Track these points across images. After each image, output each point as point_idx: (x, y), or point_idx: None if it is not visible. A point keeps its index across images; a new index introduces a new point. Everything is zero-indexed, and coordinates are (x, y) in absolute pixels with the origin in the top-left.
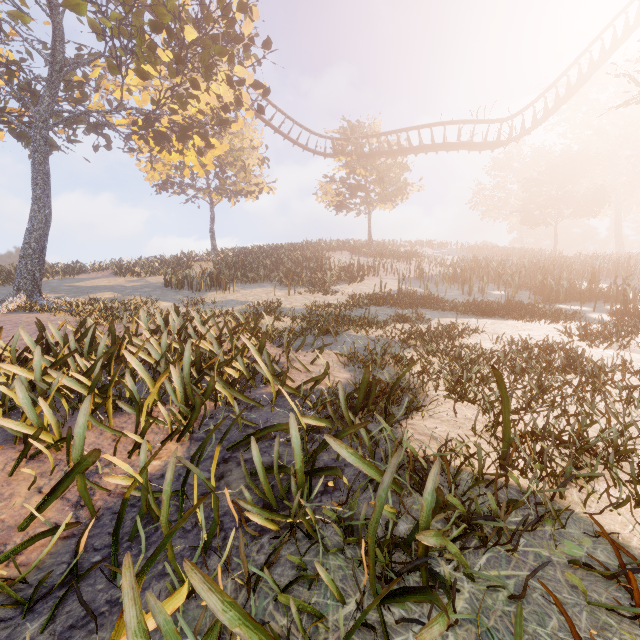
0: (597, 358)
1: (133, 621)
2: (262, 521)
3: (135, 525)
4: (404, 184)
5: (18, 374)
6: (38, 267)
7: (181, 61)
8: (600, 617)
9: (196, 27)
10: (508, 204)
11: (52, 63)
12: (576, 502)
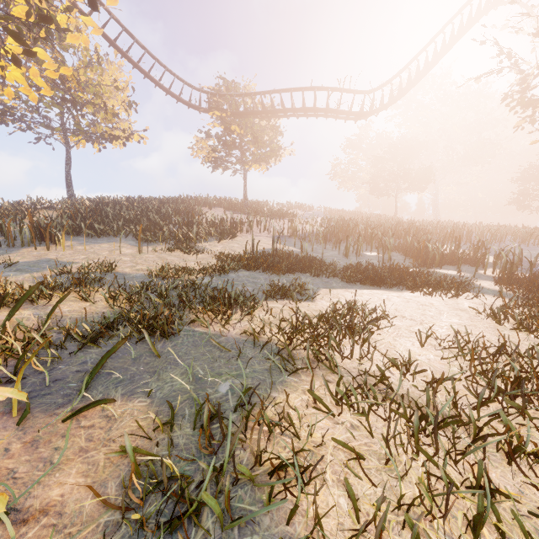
0: None
1: None
2: None
3: None
4: (277, 146)
5: None
6: None
7: None
8: None
9: None
10: (359, 177)
11: None
12: None
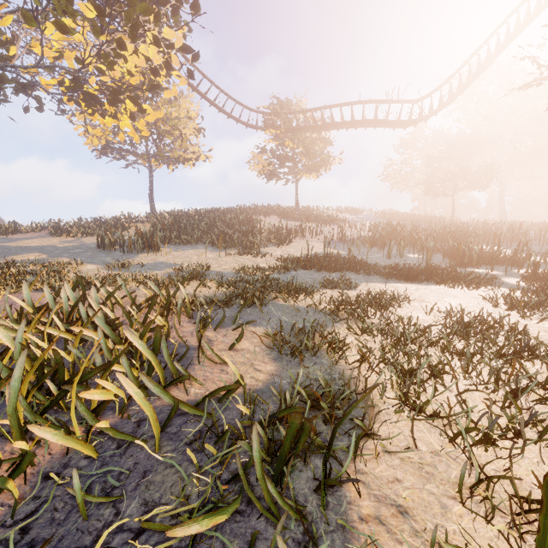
0: (536, 333)
1: None
2: None
3: None
4: (327, 156)
5: None
6: None
7: (102, 14)
8: None
9: None
10: (413, 177)
11: None
12: None
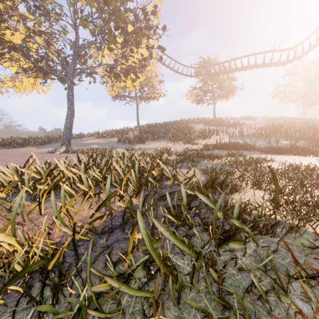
0: None
1: (141, 226)
2: (172, 219)
3: (127, 218)
4: (233, 87)
5: (76, 172)
6: (70, 135)
7: (126, 41)
8: (310, 261)
9: (132, 24)
10: (295, 94)
11: (75, 49)
12: (310, 227)
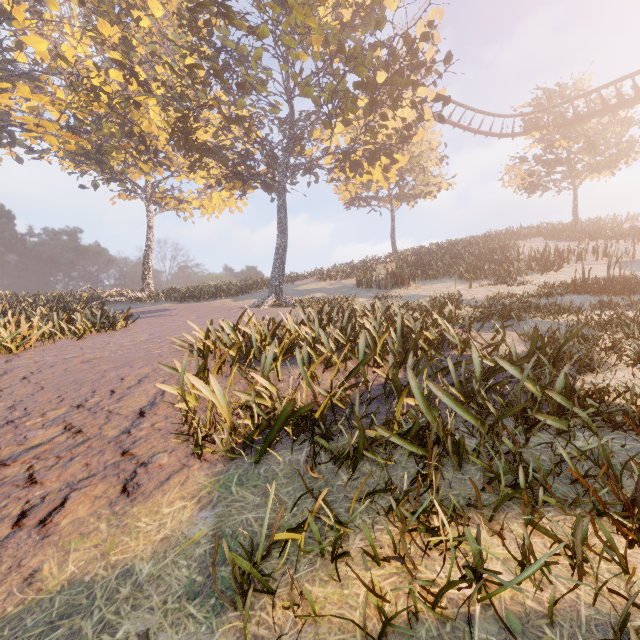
0: None
1: (413, 384)
2: (456, 393)
3: (390, 390)
4: (629, 143)
5: (308, 332)
6: (281, 277)
7: (375, 104)
8: None
9: (385, 68)
10: None
11: (289, 135)
12: None
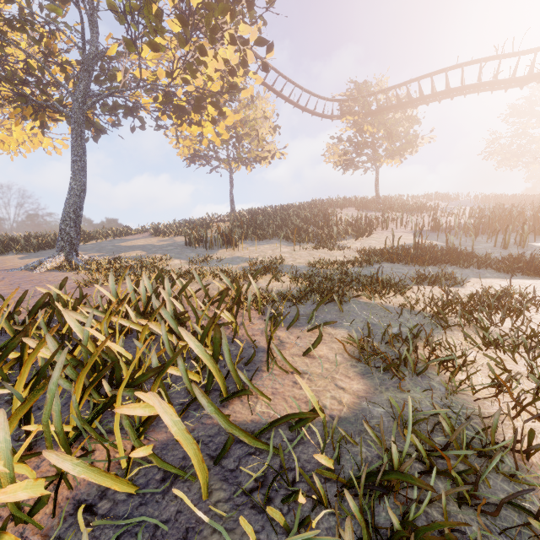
0: None
1: None
2: None
3: None
4: (414, 136)
5: None
6: (74, 230)
7: (184, 23)
8: None
9: None
10: (529, 150)
11: (84, 50)
12: None
